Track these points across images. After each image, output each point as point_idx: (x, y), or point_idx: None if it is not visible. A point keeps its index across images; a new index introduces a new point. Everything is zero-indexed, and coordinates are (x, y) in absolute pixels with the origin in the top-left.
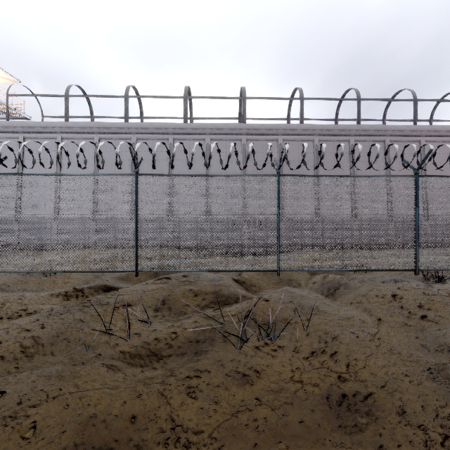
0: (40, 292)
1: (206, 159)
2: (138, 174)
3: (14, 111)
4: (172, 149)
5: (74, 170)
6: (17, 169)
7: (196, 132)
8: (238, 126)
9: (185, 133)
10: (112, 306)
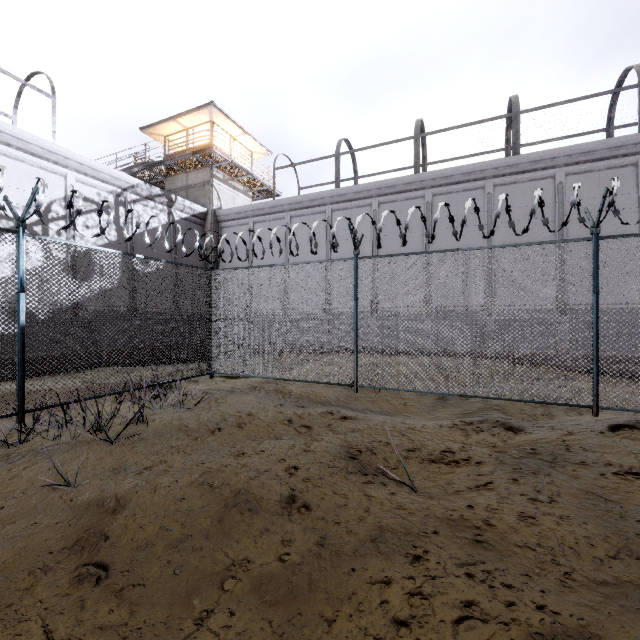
0: (395, 417)
1: (557, 209)
2: (599, 237)
3: (267, 189)
4: (491, 202)
5: (346, 250)
6: (284, 256)
7: (537, 167)
8: (631, 139)
9: (515, 173)
10: (600, 468)
